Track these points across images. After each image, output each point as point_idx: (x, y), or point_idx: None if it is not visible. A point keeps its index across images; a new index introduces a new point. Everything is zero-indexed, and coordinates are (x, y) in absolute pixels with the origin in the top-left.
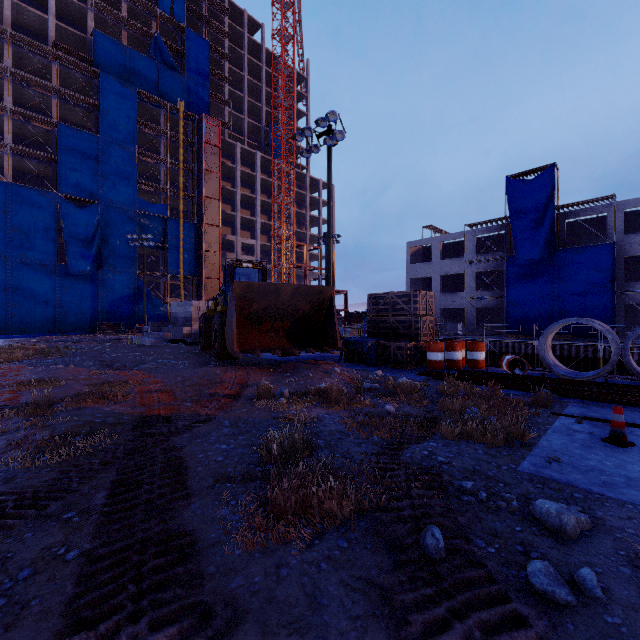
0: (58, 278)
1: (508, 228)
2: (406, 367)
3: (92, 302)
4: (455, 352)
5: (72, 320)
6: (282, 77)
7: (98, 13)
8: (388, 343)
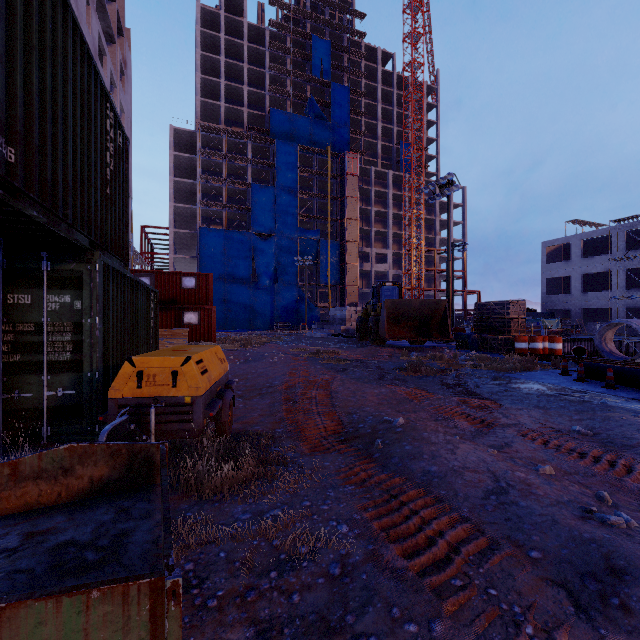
0: (252, 291)
1: None
2: (497, 352)
3: (271, 307)
4: (536, 343)
5: (259, 320)
6: (412, 104)
7: (272, 94)
8: (486, 336)
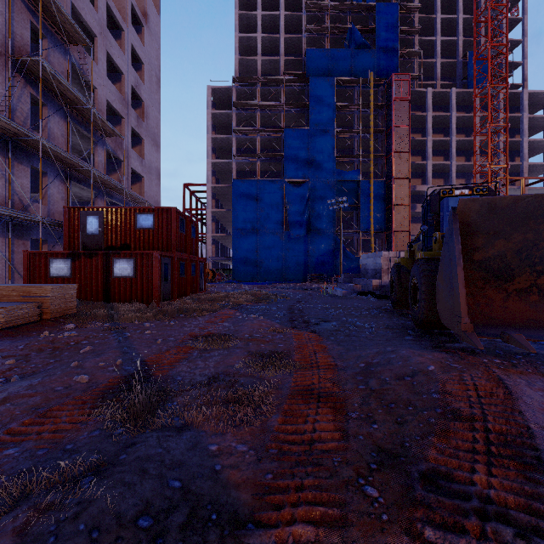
0: (284, 241)
1: None
2: None
3: (304, 258)
4: None
5: (292, 272)
6: None
7: (309, 36)
8: None
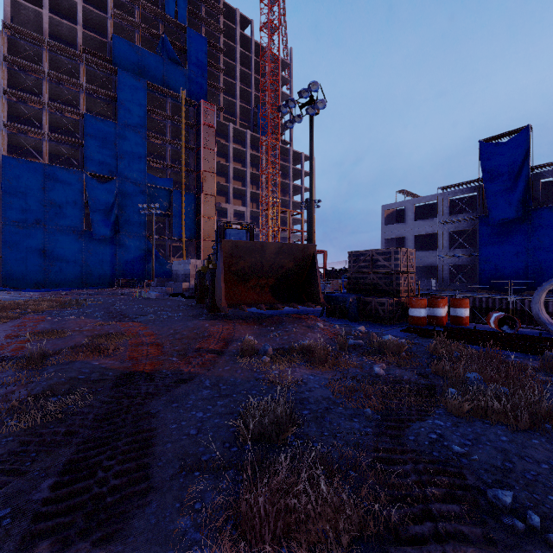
0: (84, 242)
1: (481, 189)
2: (388, 323)
3: (111, 261)
4: (438, 308)
5: (95, 276)
6: (269, 64)
7: (116, 21)
8: (369, 299)
